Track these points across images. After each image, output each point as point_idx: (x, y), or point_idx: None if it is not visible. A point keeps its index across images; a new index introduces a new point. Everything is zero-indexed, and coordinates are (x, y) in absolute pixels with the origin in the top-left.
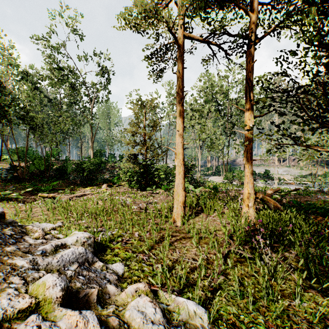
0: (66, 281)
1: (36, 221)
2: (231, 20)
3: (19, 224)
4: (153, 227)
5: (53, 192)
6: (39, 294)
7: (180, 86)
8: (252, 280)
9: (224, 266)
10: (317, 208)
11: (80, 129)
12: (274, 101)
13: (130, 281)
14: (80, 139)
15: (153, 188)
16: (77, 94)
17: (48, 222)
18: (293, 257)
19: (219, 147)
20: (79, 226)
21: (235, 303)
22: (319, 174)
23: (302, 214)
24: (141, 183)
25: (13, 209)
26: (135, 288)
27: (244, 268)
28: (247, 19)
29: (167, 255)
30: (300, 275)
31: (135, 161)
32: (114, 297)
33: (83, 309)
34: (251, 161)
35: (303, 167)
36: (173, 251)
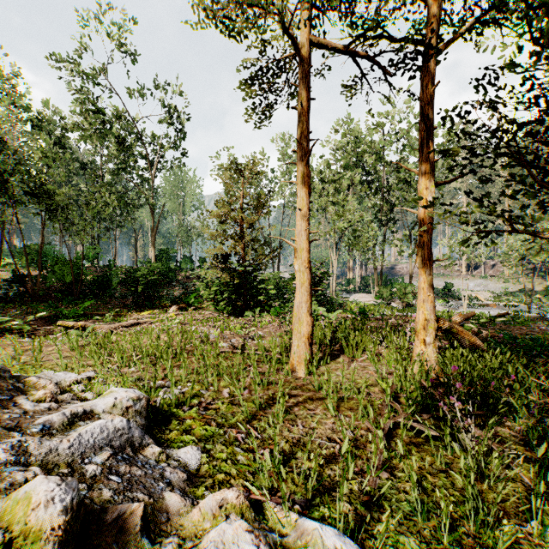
0: (76, 490)
1: (49, 368)
2: (395, 8)
3: (17, 374)
4: (256, 380)
5: (85, 318)
6: (15, 521)
7: (304, 131)
8: (442, 480)
9: (388, 453)
10: (547, 346)
11: (133, 215)
12: (473, 152)
13: (211, 484)
14: (135, 230)
15: (256, 312)
16: (128, 155)
17: (70, 371)
18: (513, 436)
19: (369, 243)
20: (124, 379)
21: (413, 528)
22: (536, 290)
23: (522, 357)
24: (236, 304)
25: (11, 349)
26: (220, 499)
27: (425, 456)
28: (420, 13)
29: (281, 432)
30: (540, 475)
31: (225, 266)
32: (178, 519)
33: (111, 548)
34: (430, 263)
35: (509, 279)
36: (292, 424)
